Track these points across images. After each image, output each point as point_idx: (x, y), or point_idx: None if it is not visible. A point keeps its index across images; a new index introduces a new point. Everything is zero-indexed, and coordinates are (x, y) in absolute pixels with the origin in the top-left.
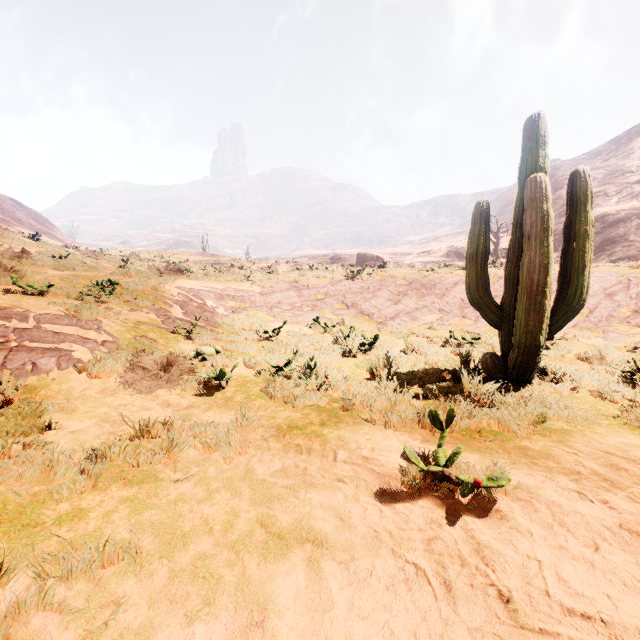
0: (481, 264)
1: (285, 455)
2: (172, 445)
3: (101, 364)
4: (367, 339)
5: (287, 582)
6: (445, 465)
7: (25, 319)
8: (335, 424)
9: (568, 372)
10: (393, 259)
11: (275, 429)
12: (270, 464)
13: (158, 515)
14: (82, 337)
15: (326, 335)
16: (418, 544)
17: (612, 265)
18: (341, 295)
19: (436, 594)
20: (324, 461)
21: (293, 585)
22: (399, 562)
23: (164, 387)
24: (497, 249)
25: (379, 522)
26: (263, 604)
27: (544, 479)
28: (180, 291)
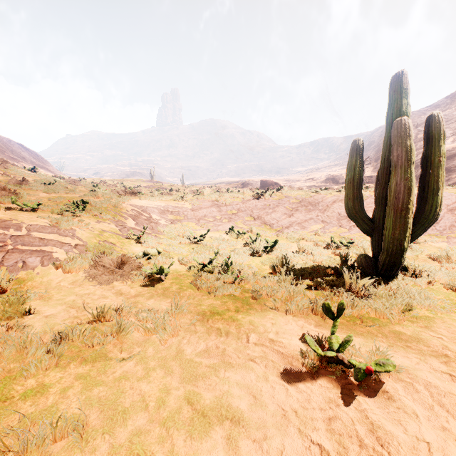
0: (357, 187)
1: (208, 337)
2: (120, 329)
3: (73, 262)
4: (269, 243)
5: None
6: (338, 350)
7: (19, 229)
8: (247, 310)
9: (424, 269)
10: (286, 184)
11: (201, 314)
12: (196, 345)
13: (105, 391)
14: (60, 242)
15: (239, 240)
16: (320, 423)
17: (452, 187)
18: (249, 210)
19: None
20: (239, 343)
21: None
22: (305, 441)
23: (118, 280)
24: None
25: (286, 401)
26: None
27: (419, 361)
28: (133, 208)
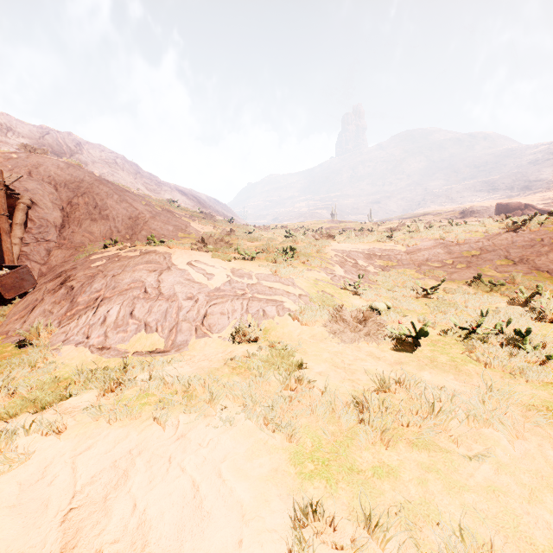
0: None
1: None
2: (433, 410)
3: (306, 314)
4: None
5: None
6: None
7: (250, 277)
8: None
9: None
10: (547, 205)
11: (532, 410)
12: None
13: (483, 503)
14: (285, 291)
15: (493, 294)
16: None
17: None
18: (502, 250)
19: None
20: None
21: None
22: None
23: (366, 340)
24: None
25: None
26: None
27: None
28: (335, 253)
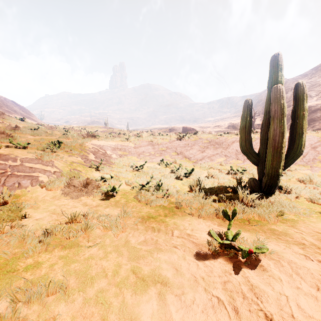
0: (247, 132)
1: (146, 233)
2: (87, 227)
3: (53, 183)
4: (188, 170)
5: (147, 307)
6: (232, 240)
7: (15, 160)
8: (172, 215)
9: (293, 188)
10: (200, 129)
11: (141, 218)
12: (138, 237)
13: (78, 266)
14: (44, 169)
15: (167, 168)
16: (218, 285)
17: (314, 132)
18: (174, 148)
19: (230, 315)
20: (166, 236)
21: (150, 309)
22: (208, 295)
23: (84, 195)
24: (254, 124)
25: (197, 271)
26: (134, 320)
27: (285, 247)
28: (93, 146)
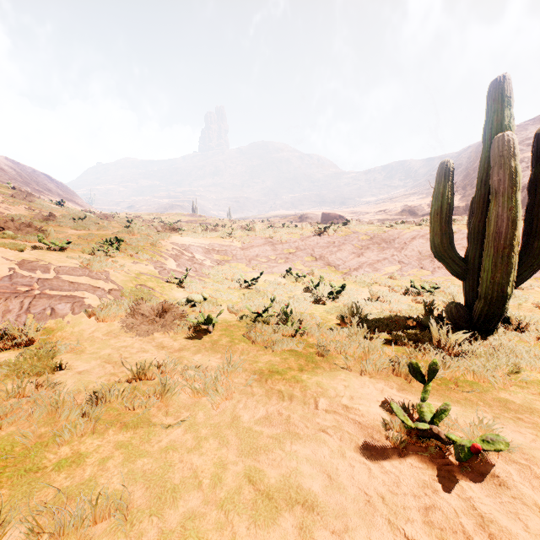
0: (445, 219)
1: (268, 401)
2: (164, 389)
3: (107, 310)
4: (334, 288)
5: None
6: (431, 421)
7: (47, 271)
8: (313, 370)
9: (532, 321)
10: (353, 217)
11: (257, 373)
12: (255, 411)
13: (150, 464)
14: (93, 286)
15: (298, 284)
16: (415, 513)
17: None
18: (310, 249)
19: None
20: (306, 409)
21: None
22: (397, 536)
23: (159, 331)
24: None
25: (369, 483)
26: None
27: (535, 438)
28: (174, 246)
